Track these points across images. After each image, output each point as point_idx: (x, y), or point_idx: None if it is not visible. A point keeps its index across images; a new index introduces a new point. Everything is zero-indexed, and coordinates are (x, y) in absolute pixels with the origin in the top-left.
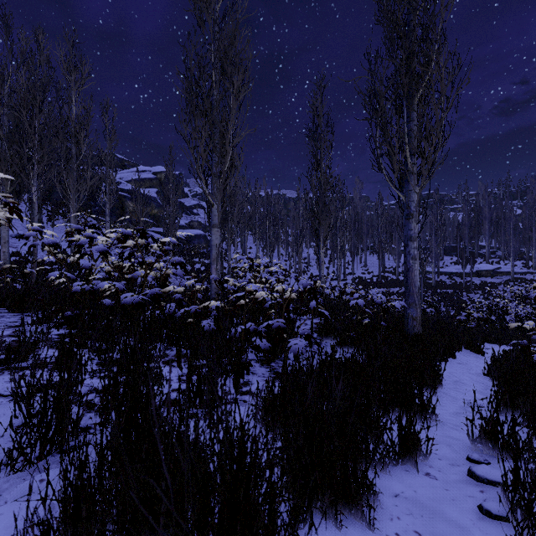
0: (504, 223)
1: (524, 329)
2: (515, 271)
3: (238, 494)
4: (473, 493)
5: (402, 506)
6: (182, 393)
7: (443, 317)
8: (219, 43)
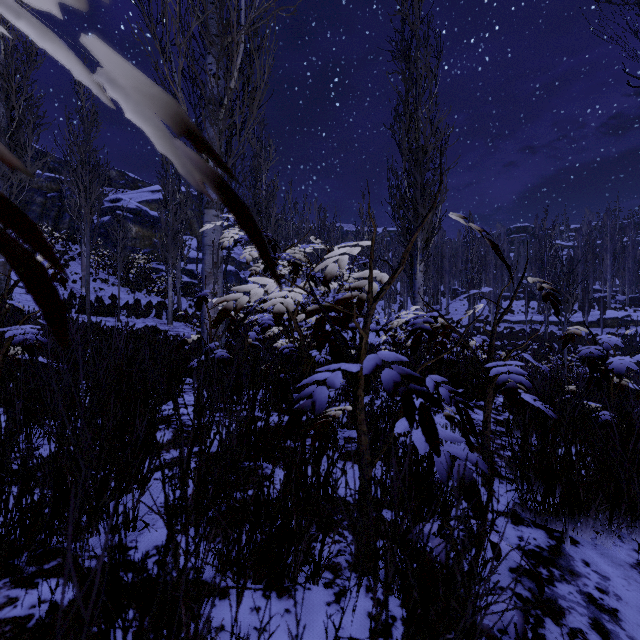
0: (629, 257)
1: None
2: None
3: None
4: None
5: None
6: None
7: None
8: None
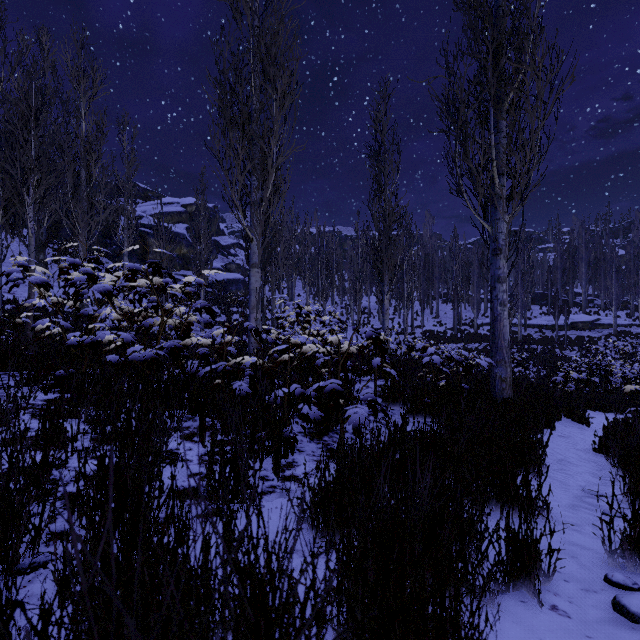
0: (604, 265)
1: (632, 393)
2: (618, 323)
3: None
4: None
5: None
6: (204, 479)
7: (534, 379)
8: (260, 39)
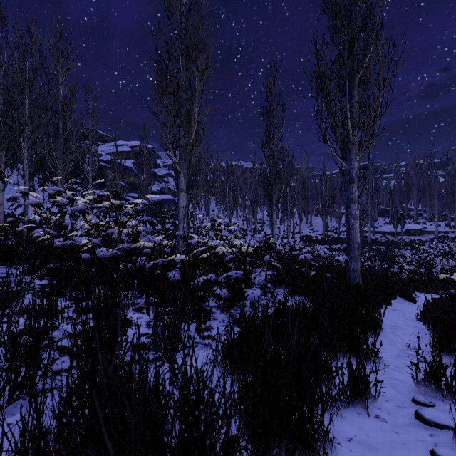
0: (430, 189)
1: (448, 280)
2: (439, 230)
3: (192, 454)
4: (423, 437)
5: (356, 451)
6: (150, 337)
7: (379, 270)
8: (186, 32)
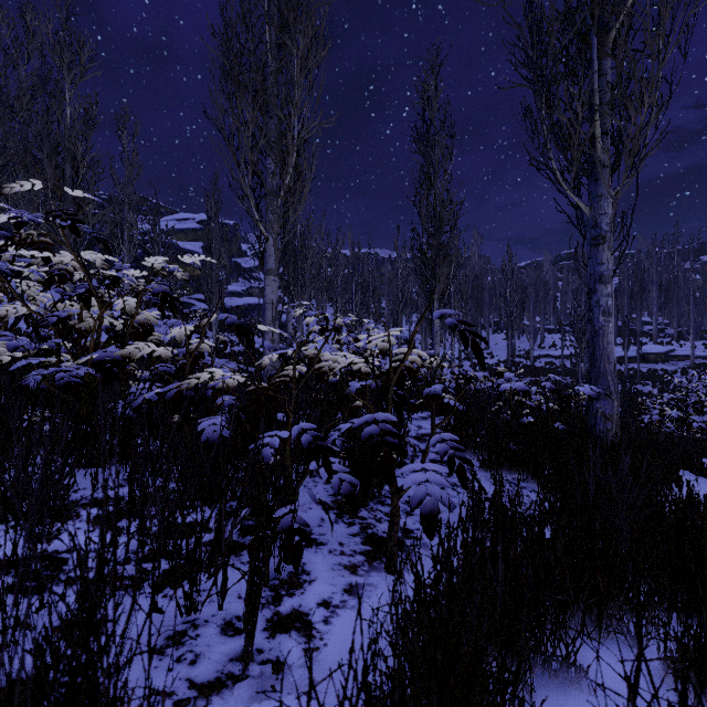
0: (677, 289)
1: None
2: (695, 355)
3: None
4: None
5: None
6: None
7: None
8: None
